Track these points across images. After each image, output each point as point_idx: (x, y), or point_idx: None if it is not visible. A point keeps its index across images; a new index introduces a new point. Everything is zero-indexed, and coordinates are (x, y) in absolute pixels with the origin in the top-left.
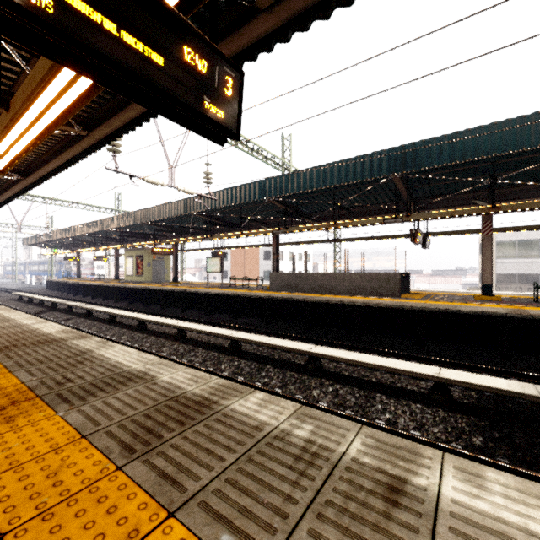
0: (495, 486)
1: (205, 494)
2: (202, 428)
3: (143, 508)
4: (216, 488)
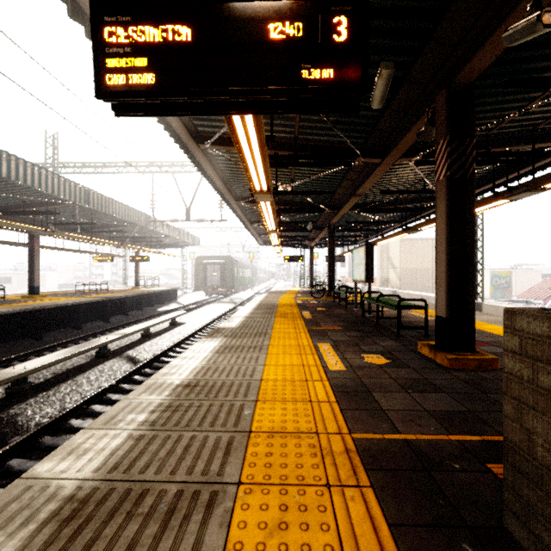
0: (171, 371)
1: (228, 429)
2: (149, 472)
3: (256, 444)
4: (221, 427)
